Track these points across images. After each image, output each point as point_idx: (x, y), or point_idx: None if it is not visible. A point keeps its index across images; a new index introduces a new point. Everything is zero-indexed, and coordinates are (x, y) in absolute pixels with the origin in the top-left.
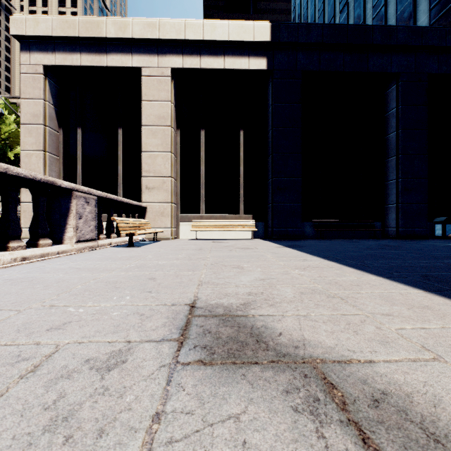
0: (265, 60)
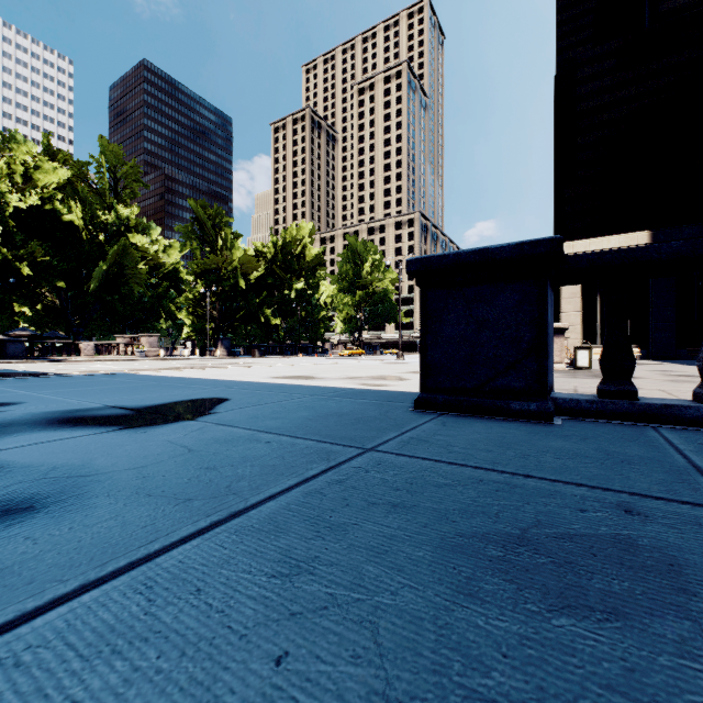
0: None
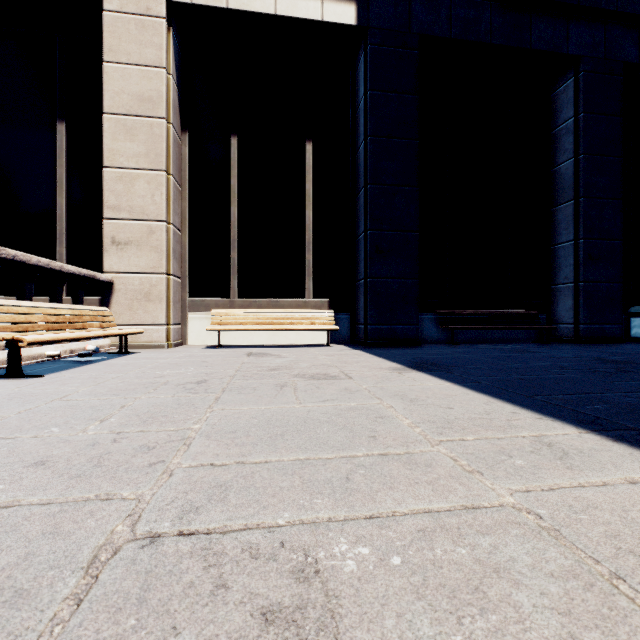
0: (353, 7)
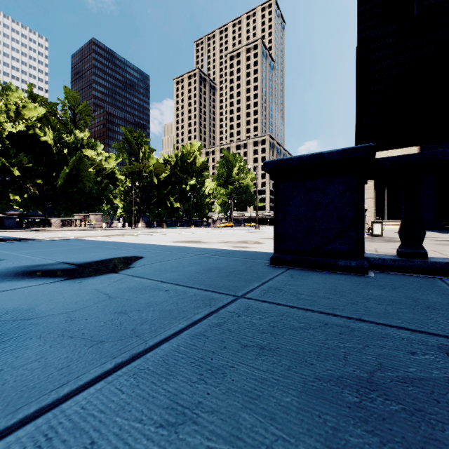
0: None
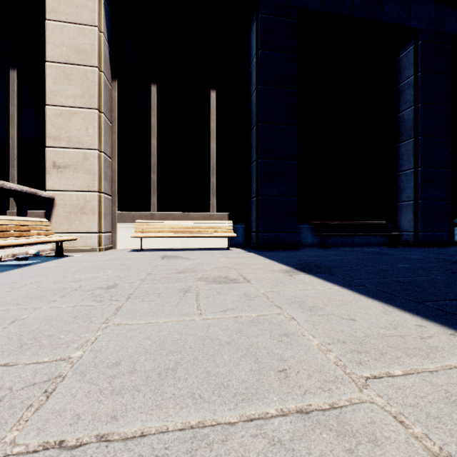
0: None
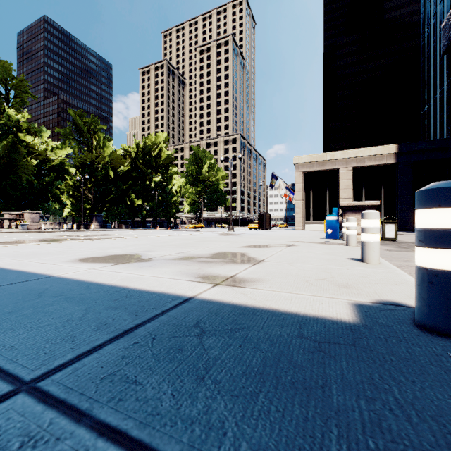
0: (394, 159)
